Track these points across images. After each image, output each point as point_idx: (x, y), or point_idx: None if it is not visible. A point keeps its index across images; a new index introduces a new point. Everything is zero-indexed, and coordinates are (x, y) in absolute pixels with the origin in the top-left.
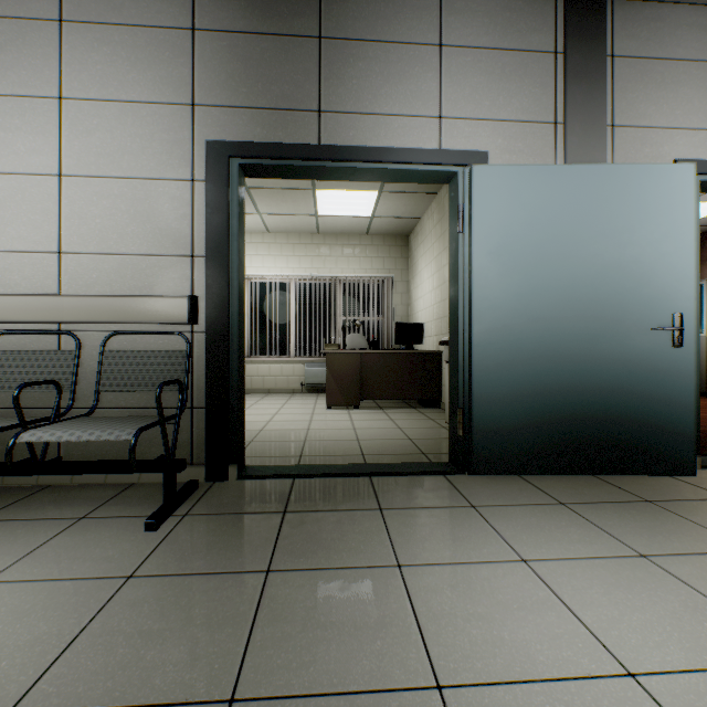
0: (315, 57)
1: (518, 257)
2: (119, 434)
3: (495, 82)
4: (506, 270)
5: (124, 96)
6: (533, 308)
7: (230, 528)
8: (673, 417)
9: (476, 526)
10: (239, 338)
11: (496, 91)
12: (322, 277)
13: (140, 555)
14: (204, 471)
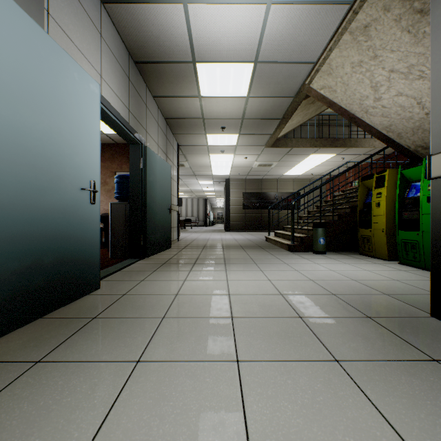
0: None
1: None
2: None
3: None
4: None
5: None
6: None
7: None
8: (91, 252)
9: None
10: None
11: None
12: None
13: None
14: None
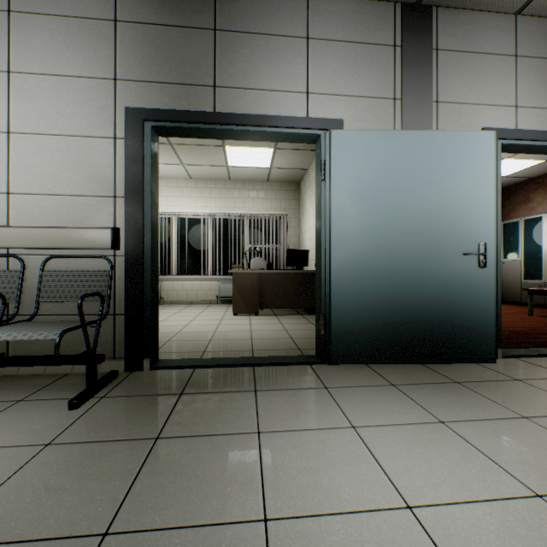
0: (211, 45)
1: (365, 200)
2: (47, 335)
3: (349, 67)
4: (356, 209)
5: (60, 71)
6: (376, 238)
7: (135, 406)
8: (479, 319)
9: (324, 402)
10: (152, 260)
11: (350, 74)
12: (232, 214)
13: (60, 427)
14: (124, 363)
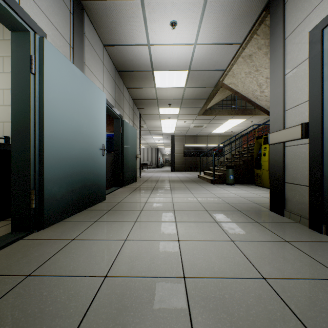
0: None
1: (64, 105)
2: None
3: None
4: (60, 109)
5: None
6: (70, 133)
7: None
8: (103, 180)
9: (92, 243)
10: None
11: (49, 2)
12: None
13: None
14: None
